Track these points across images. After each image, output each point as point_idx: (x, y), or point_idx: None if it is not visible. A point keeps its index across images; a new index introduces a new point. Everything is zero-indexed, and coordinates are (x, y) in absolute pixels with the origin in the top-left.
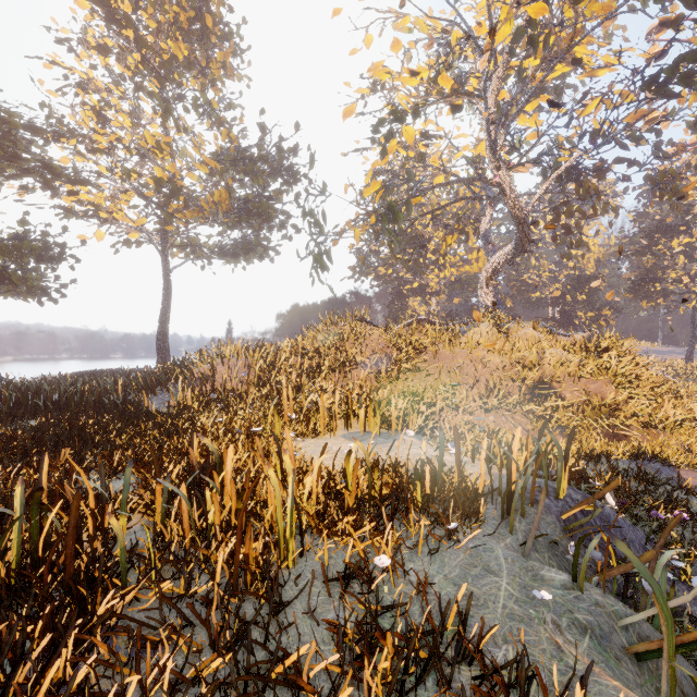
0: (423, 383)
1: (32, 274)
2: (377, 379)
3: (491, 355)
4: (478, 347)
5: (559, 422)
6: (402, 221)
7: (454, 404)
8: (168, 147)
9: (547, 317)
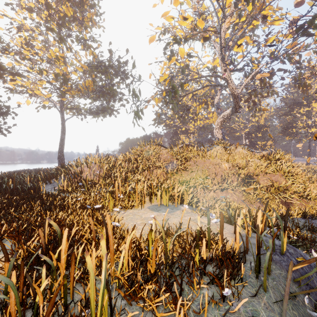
0: (189, 176)
1: None
2: (166, 174)
3: (223, 162)
4: (216, 158)
5: (258, 195)
6: (179, 94)
7: (205, 187)
8: (62, 58)
9: (243, 144)
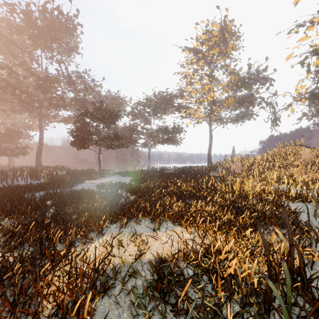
0: None
1: (175, 138)
2: (305, 172)
3: None
4: None
5: None
6: None
7: None
8: (212, 88)
9: None
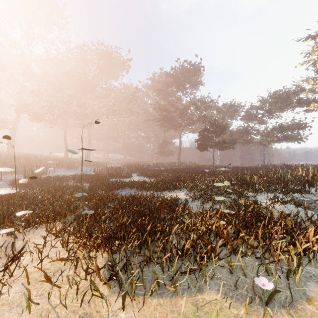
0: None
1: (295, 135)
2: None
3: None
4: None
5: None
6: None
7: None
8: None
9: None
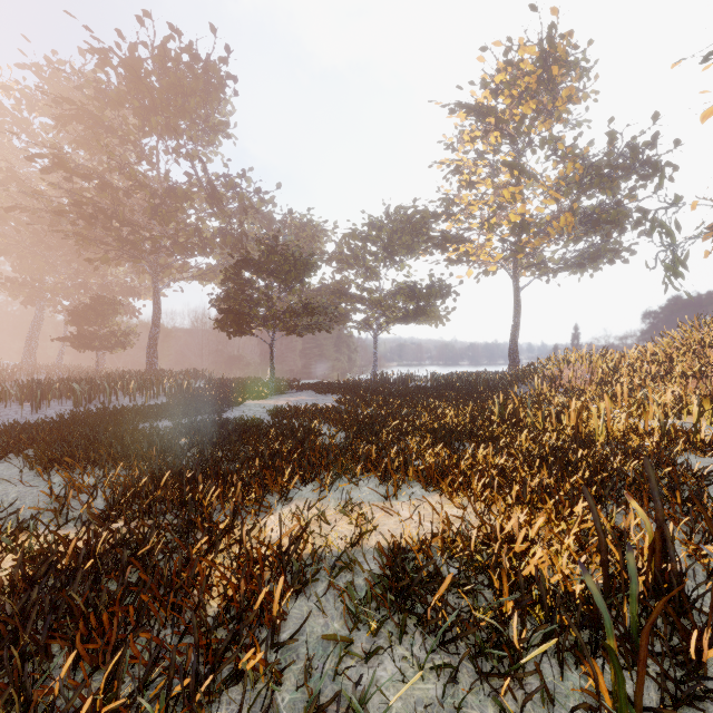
0: None
1: (434, 308)
2: None
3: None
4: None
5: None
6: None
7: None
8: (519, 194)
9: None
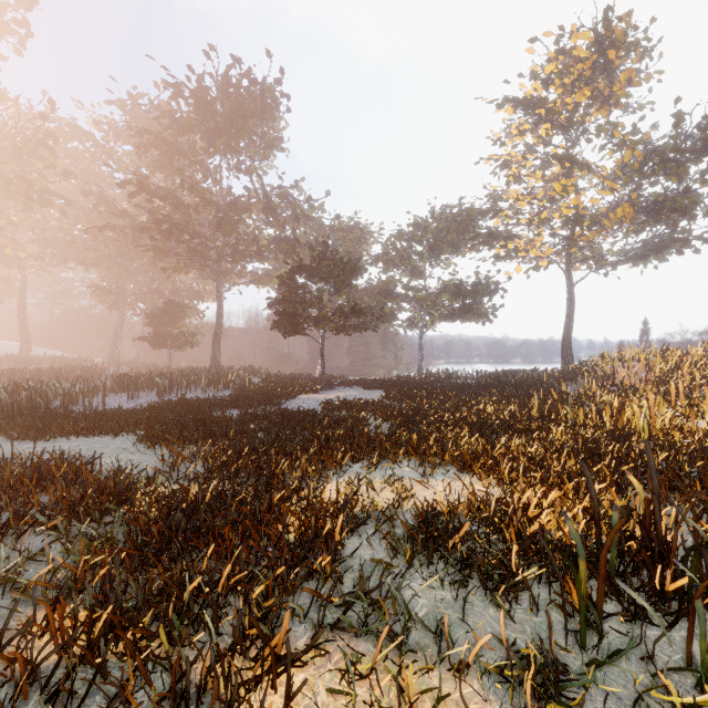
0: None
1: (480, 306)
2: None
3: None
4: None
5: None
6: None
7: None
8: (572, 186)
9: None
